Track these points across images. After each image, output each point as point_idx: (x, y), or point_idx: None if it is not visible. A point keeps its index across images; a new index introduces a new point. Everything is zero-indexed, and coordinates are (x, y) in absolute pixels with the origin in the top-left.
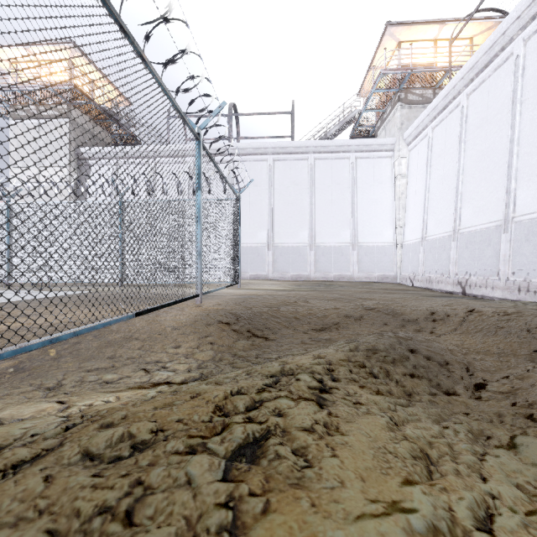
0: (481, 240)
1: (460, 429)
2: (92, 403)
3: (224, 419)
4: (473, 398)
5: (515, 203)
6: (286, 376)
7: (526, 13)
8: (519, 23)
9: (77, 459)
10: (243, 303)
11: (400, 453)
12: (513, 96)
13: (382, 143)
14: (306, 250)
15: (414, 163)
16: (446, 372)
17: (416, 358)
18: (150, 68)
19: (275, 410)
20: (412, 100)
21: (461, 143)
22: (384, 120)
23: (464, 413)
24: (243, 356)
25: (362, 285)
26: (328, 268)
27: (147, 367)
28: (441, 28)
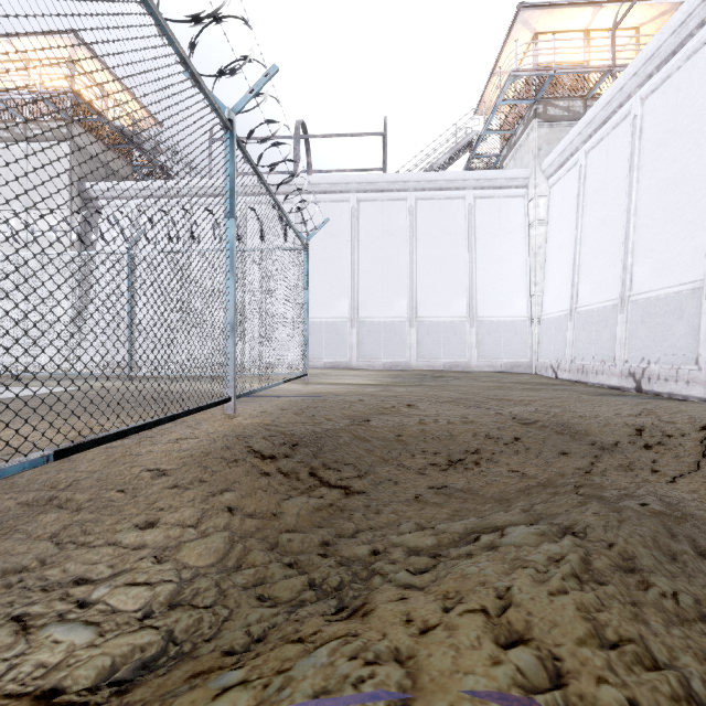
0: (666, 311)
1: None
2: None
3: None
4: None
5: None
6: None
7: None
8: None
9: None
10: (309, 410)
11: None
12: None
13: (511, 176)
14: (404, 327)
15: (558, 203)
16: None
17: None
18: None
19: None
20: (554, 115)
21: (633, 169)
22: (513, 145)
23: None
24: (294, 548)
25: (485, 377)
26: (435, 353)
27: (31, 612)
28: (596, 12)
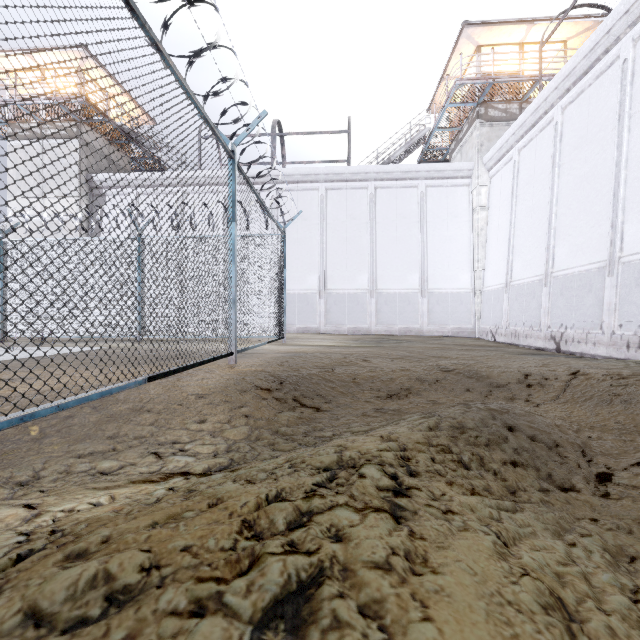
0: (579, 285)
1: (591, 546)
2: (74, 507)
3: (254, 543)
4: (598, 495)
5: (623, 240)
6: (345, 469)
7: (636, 6)
8: (628, 18)
9: (15, 624)
10: (289, 363)
11: (524, 603)
12: (619, 108)
13: (457, 168)
14: (366, 298)
15: (497, 192)
16: (558, 458)
17: (517, 439)
18: (168, 61)
19: (331, 529)
20: (494, 116)
21: (555, 167)
22: (460, 141)
23: (591, 519)
24: (288, 433)
25: (433, 340)
26: (392, 320)
27: (159, 451)
28: (529, 28)
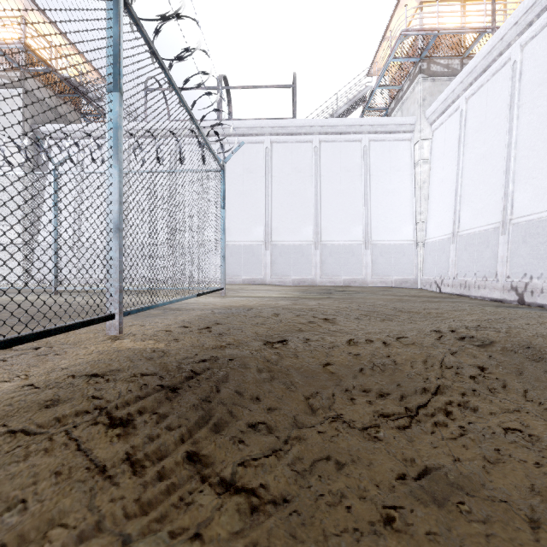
0: None
1: None
2: None
3: None
4: None
5: None
6: None
7: None
8: None
9: None
10: (216, 327)
11: None
12: None
13: (400, 122)
14: (310, 249)
15: (440, 144)
16: None
17: None
18: None
19: None
20: (436, 71)
21: (513, 108)
22: (400, 99)
23: None
24: None
25: (382, 291)
26: (336, 271)
27: None
28: None
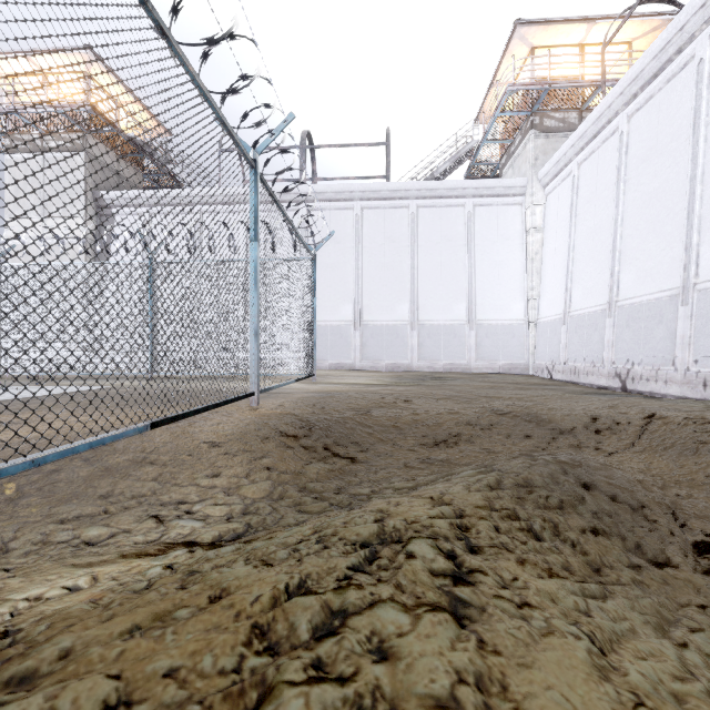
0: (648, 316)
1: (707, 647)
2: (43, 593)
3: (267, 661)
4: (700, 571)
5: (698, 264)
6: (388, 544)
7: None
8: (704, 13)
9: None
10: (319, 404)
11: None
12: (694, 115)
13: (509, 184)
14: (406, 330)
15: (553, 211)
16: (646, 523)
17: (595, 499)
18: (176, 49)
19: (372, 639)
20: (550, 126)
21: (620, 182)
22: (512, 154)
23: (697, 605)
24: (317, 490)
25: (482, 378)
26: (436, 355)
27: (160, 514)
28: (590, 28)
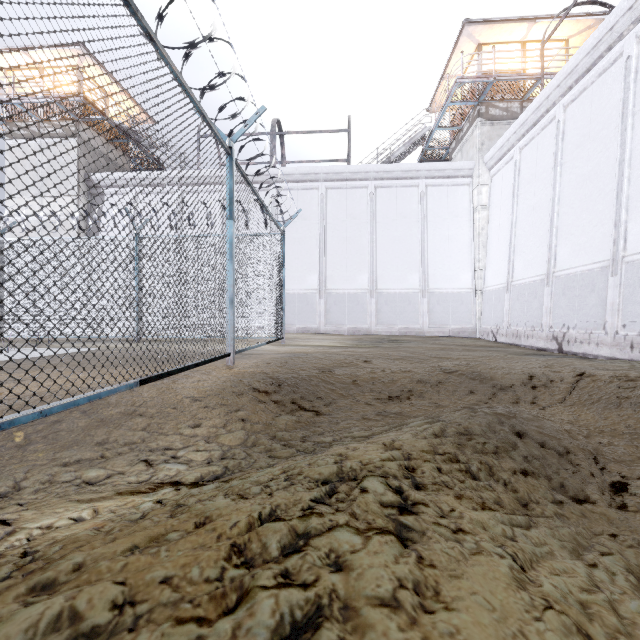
0: (582, 285)
1: (614, 567)
2: (53, 523)
3: (244, 572)
4: (614, 506)
5: (626, 239)
6: (346, 481)
7: None
8: (631, 15)
9: None
10: (288, 364)
11: None
12: (623, 106)
13: (458, 167)
14: (366, 298)
15: (498, 191)
16: (570, 466)
17: (526, 446)
18: (162, 52)
19: (330, 555)
20: (494, 115)
21: (557, 165)
22: (460, 140)
23: (609, 534)
24: (285, 438)
25: (434, 341)
26: (392, 320)
27: (150, 458)
28: (530, 27)
